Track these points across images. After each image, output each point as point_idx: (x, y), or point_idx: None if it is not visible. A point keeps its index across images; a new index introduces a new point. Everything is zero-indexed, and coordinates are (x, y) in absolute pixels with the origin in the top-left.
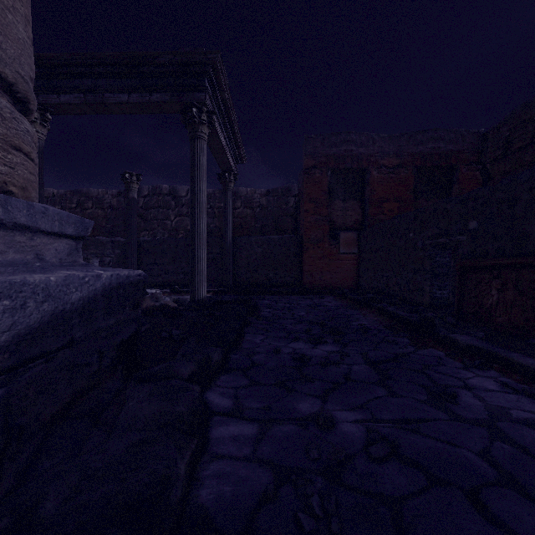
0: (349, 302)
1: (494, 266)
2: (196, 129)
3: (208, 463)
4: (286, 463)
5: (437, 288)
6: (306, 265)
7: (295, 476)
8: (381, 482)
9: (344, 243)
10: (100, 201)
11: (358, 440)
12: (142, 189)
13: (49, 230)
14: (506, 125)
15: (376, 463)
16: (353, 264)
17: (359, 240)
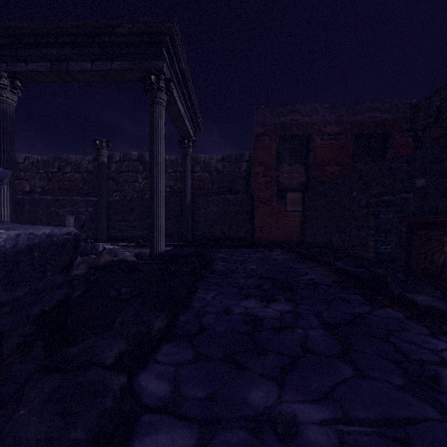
0: (296, 255)
1: (446, 222)
2: (154, 95)
3: None
4: None
5: (381, 244)
6: (256, 221)
7: None
8: None
9: (291, 202)
10: (78, 166)
11: None
12: (114, 155)
13: None
14: (437, 96)
15: None
16: (298, 221)
17: (303, 199)
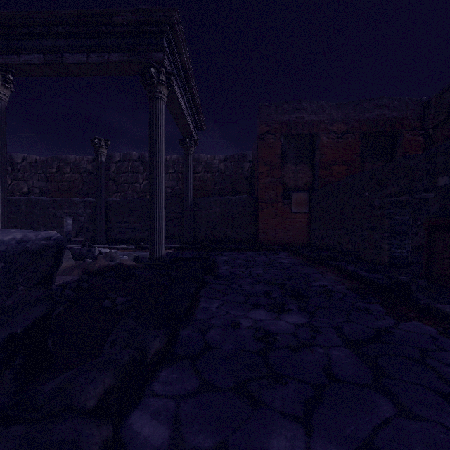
0: (303, 258)
1: None
2: (154, 89)
3: None
4: None
5: (396, 247)
6: (261, 223)
7: None
8: None
9: (296, 203)
10: (77, 166)
11: None
12: (114, 155)
13: None
14: (449, 92)
15: None
16: (304, 222)
17: (309, 200)
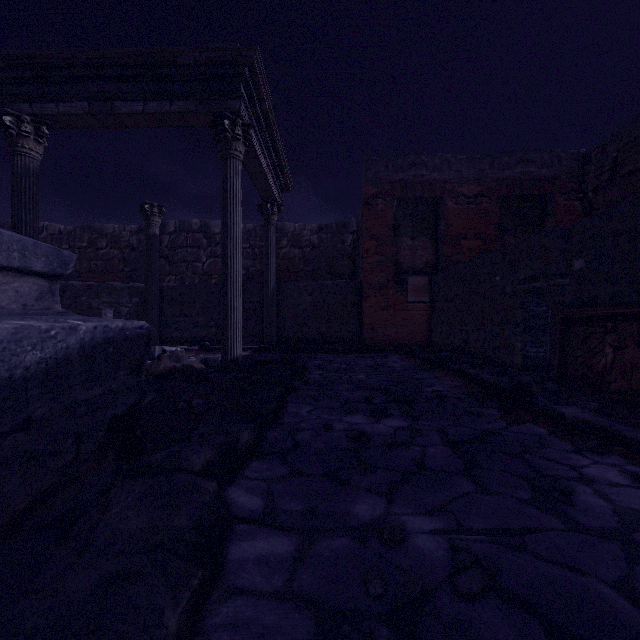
0: (419, 362)
1: (608, 316)
2: (228, 146)
3: (220, 603)
4: (335, 602)
5: (531, 345)
6: (366, 316)
7: (348, 625)
8: (477, 637)
9: (413, 290)
10: (117, 238)
11: (439, 562)
12: (167, 224)
13: (4, 264)
14: (613, 144)
15: (467, 602)
16: (424, 315)
17: (431, 286)
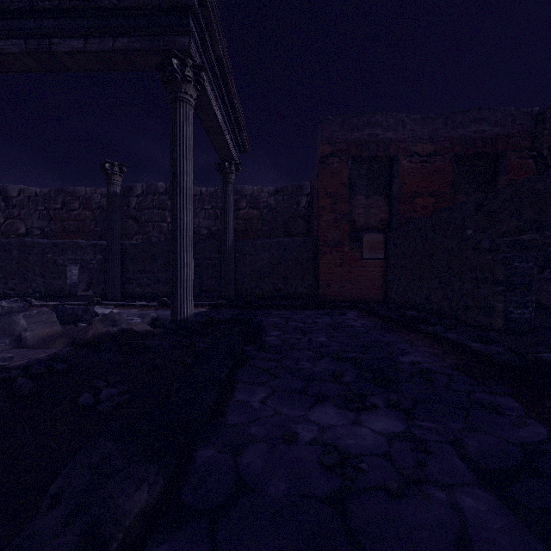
0: (379, 320)
1: None
2: (177, 88)
3: None
4: None
5: (515, 306)
6: (322, 273)
7: None
8: None
9: (368, 247)
10: (88, 200)
11: None
12: (135, 187)
13: None
14: None
15: None
16: (378, 272)
17: (385, 243)
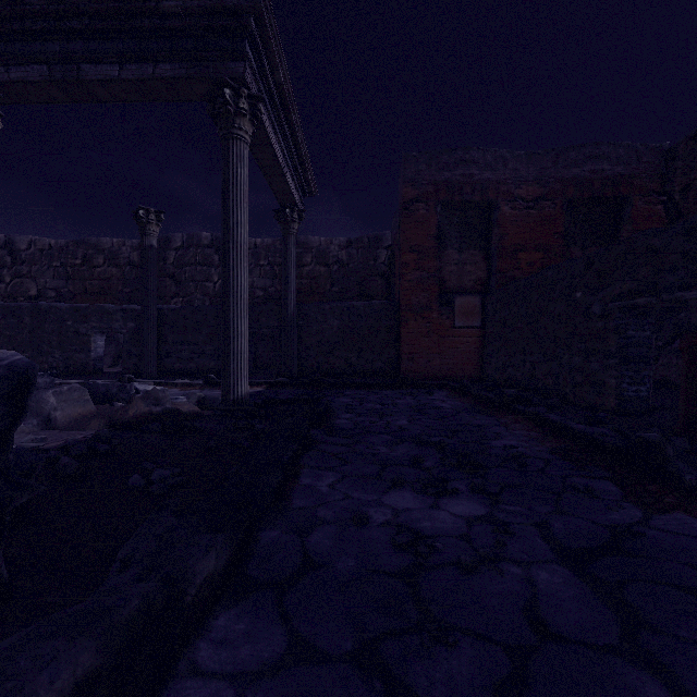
0: (473, 401)
1: None
2: (230, 123)
3: None
4: None
5: (629, 382)
6: (405, 344)
7: None
8: None
9: (461, 312)
10: (115, 255)
11: None
12: (173, 238)
13: None
14: None
15: None
16: (474, 343)
17: (482, 307)
